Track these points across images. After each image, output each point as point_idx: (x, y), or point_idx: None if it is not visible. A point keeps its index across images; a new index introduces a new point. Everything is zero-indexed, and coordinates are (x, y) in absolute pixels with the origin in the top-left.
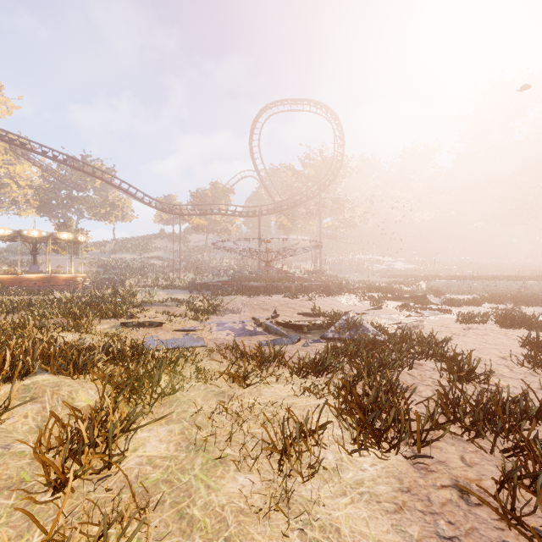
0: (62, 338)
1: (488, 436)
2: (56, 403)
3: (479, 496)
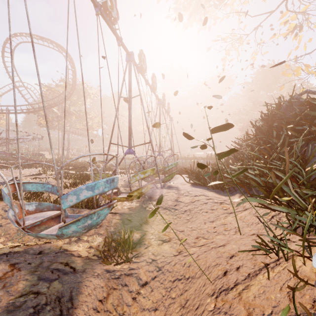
0: None
1: None
2: None
3: None
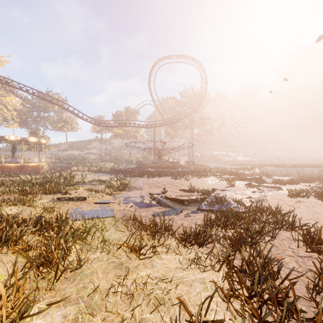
0: (8, 211)
1: None
2: None
3: None
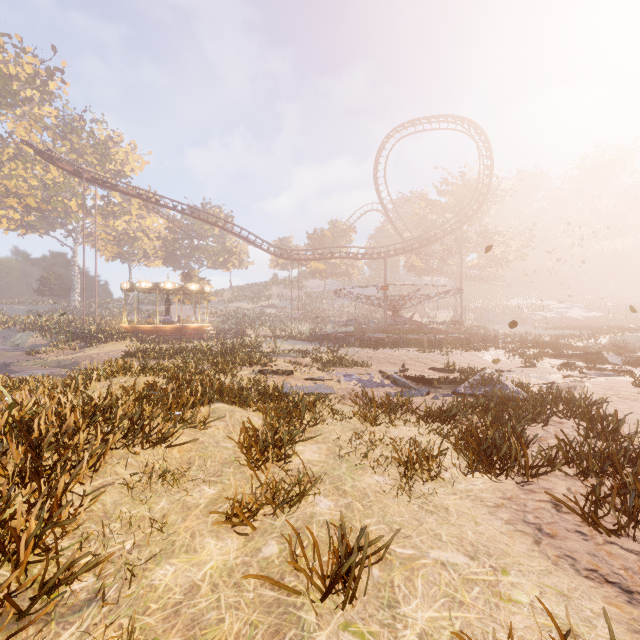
0: (217, 380)
1: (605, 479)
2: (234, 423)
3: (563, 502)
